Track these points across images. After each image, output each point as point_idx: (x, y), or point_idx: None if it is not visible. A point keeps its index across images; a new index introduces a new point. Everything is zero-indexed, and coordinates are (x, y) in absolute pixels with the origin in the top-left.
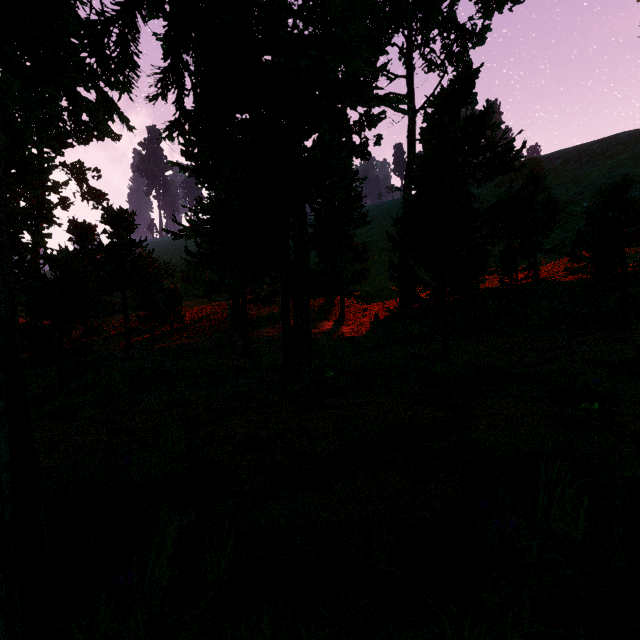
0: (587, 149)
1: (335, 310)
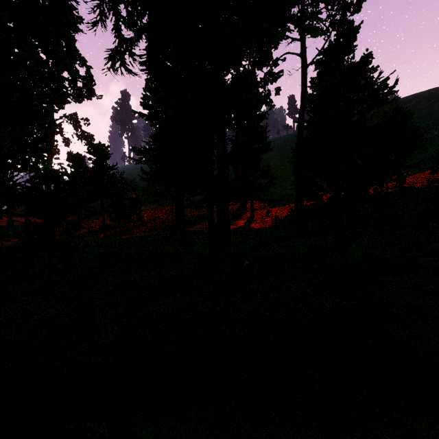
0: (435, 92)
1: (247, 212)
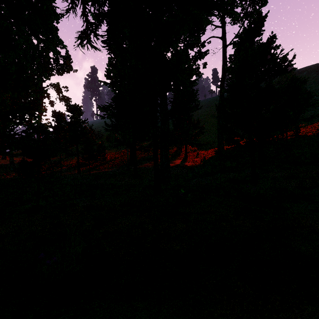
0: None
1: (182, 154)
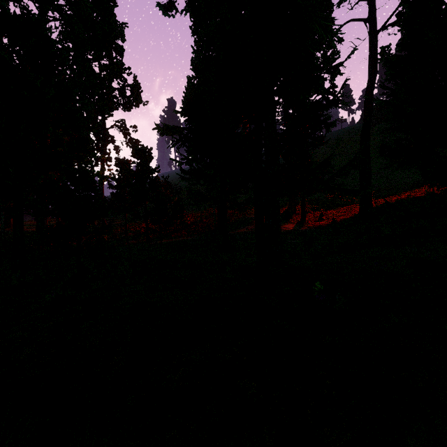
0: None
1: (296, 215)
